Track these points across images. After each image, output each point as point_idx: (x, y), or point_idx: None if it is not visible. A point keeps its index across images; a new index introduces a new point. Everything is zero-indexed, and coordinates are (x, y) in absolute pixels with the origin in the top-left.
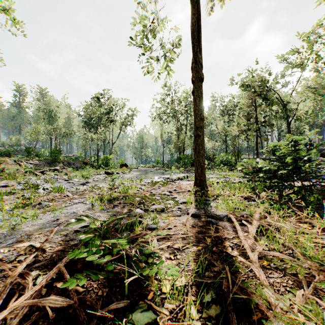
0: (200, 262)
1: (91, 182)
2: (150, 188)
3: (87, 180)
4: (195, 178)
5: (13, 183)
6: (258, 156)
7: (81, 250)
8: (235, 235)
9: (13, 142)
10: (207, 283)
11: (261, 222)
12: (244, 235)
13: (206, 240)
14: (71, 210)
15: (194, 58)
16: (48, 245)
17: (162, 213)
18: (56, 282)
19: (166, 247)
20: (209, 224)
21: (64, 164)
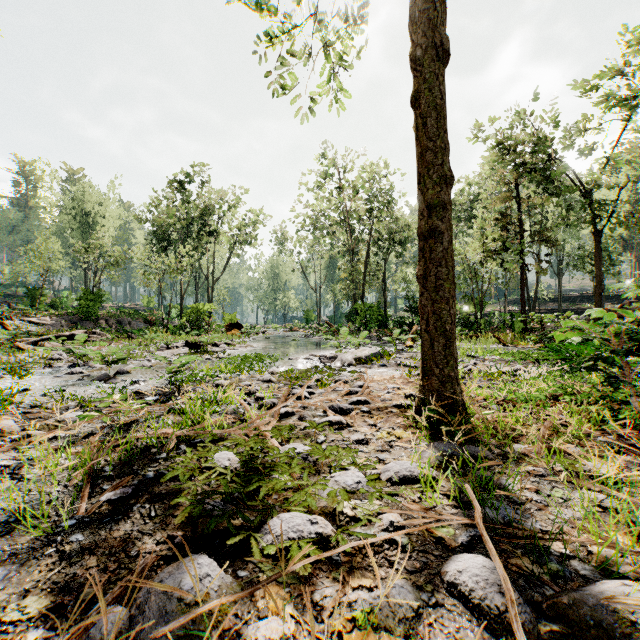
0: None
1: (131, 372)
2: (281, 397)
3: (130, 363)
4: (425, 370)
5: None
6: (524, 307)
7: None
8: None
9: (6, 278)
10: None
11: None
12: None
13: None
14: None
15: None
16: None
17: (319, 573)
18: None
19: None
20: None
21: (109, 324)
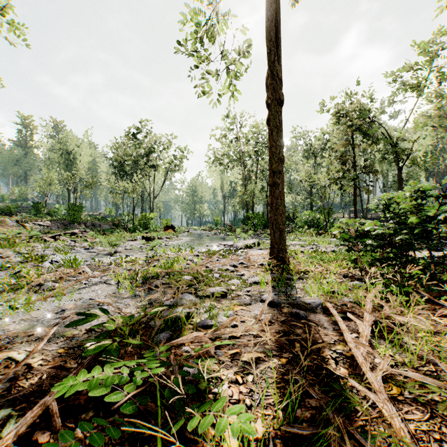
0: (288, 396)
1: (121, 252)
2: (206, 260)
3: (117, 248)
4: (271, 246)
5: (10, 253)
6: (356, 215)
7: (77, 381)
8: (338, 338)
9: (16, 195)
10: (301, 433)
11: (377, 315)
12: (354, 339)
13: (293, 347)
14: (87, 296)
15: (269, 71)
16: (39, 357)
17: (223, 300)
18: (38, 431)
19: (230, 360)
20: (296, 319)
21: (87, 226)
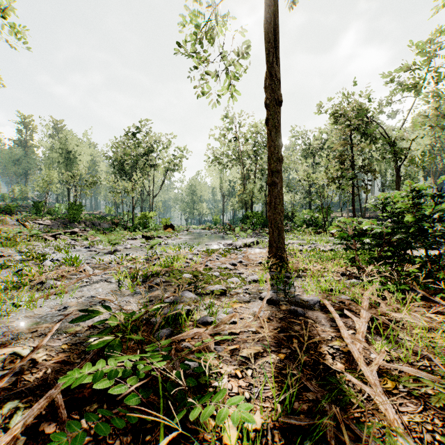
0: (286, 388)
1: (121, 250)
2: (205, 259)
3: (117, 247)
4: (270, 245)
5: (11, 252)
6: (354, 214)
7: (83, 373)
8: (335, 334)
9: (16, 194)
10: (298, 424)
11: (374, 312)
12: (351, 335)
13: (291, 343)
14: (88, 293)
15: (268, 72)
16: (43, 352)
17: (223, 297)
18: (44, 423)
19: (229, 355)
20: (294, 316)
21: (87, 225)
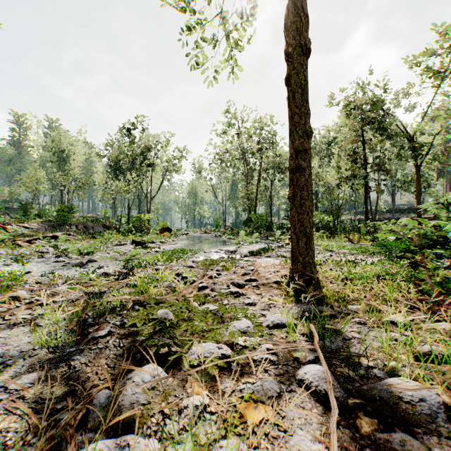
0: None
1: (97, 261)
2: (199, 276)
3: (96, 255)
4: (293, 259)
5: None
6: (368, 216)
7: None
8: None
9: (6, 196)
10: None
11: None
12: None
13: None
14: None
15: (291, 4)
16: None
17: (223, 376)
18: None
19: None
20: None
21: (78, 228)
